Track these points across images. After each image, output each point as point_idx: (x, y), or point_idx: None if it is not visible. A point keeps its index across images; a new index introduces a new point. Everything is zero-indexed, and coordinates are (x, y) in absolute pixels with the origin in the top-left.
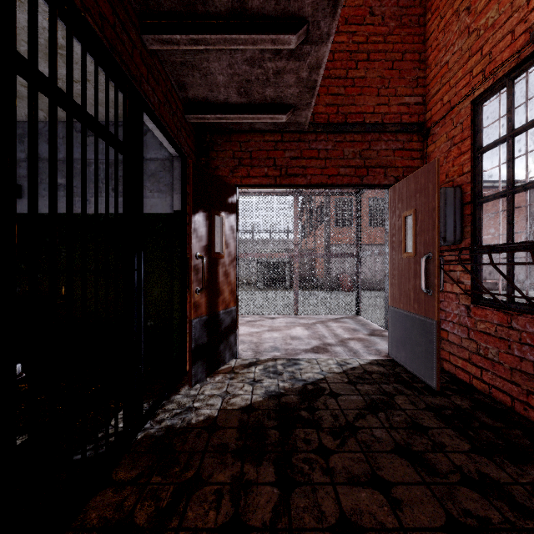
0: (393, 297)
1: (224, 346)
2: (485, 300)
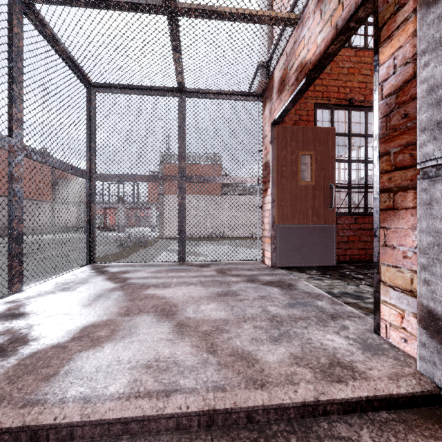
0: (283, 216)
1: None
2: None
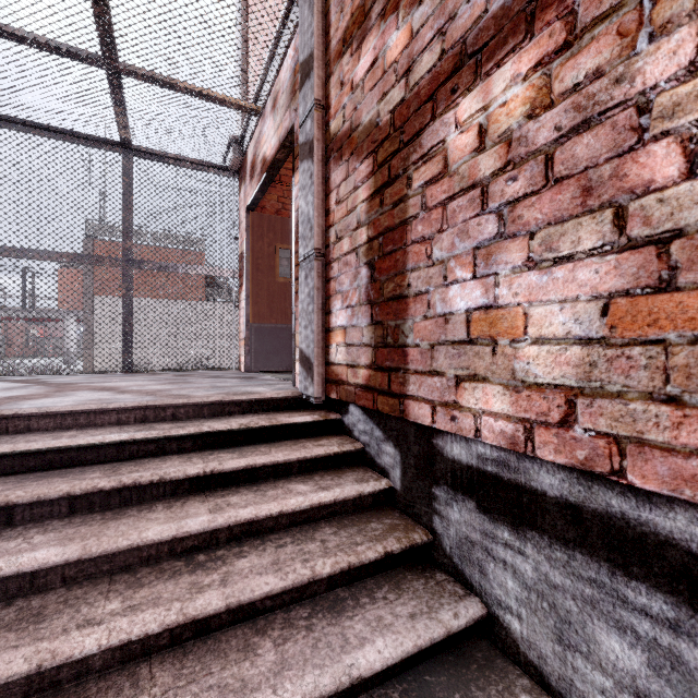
0: (259, 315)
1: None
2: None
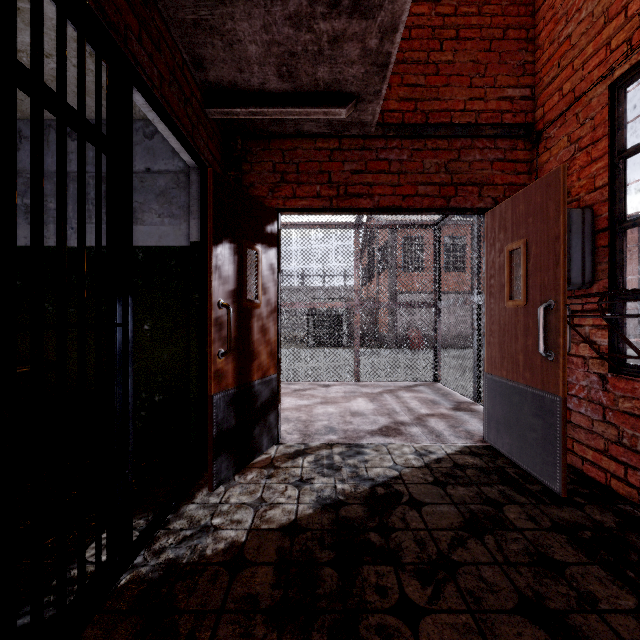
0: (491, 361)
1: (260, 429)
2: (631, 368)
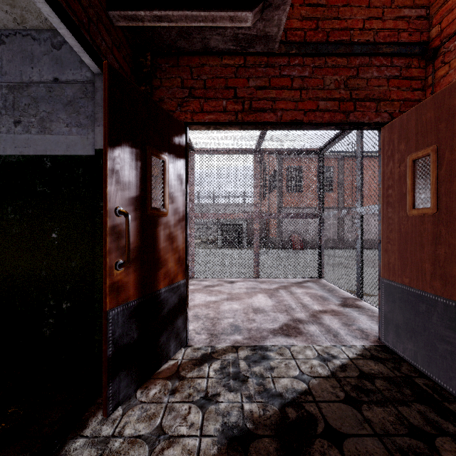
0: (389, 267)
1: (166, 336)
2: None
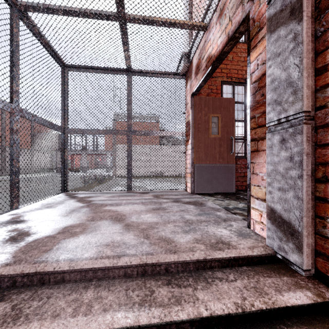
0: (199, 158)
1: None
2: None
